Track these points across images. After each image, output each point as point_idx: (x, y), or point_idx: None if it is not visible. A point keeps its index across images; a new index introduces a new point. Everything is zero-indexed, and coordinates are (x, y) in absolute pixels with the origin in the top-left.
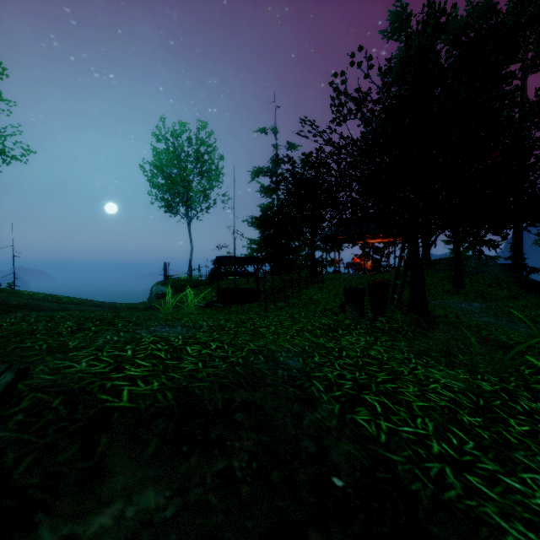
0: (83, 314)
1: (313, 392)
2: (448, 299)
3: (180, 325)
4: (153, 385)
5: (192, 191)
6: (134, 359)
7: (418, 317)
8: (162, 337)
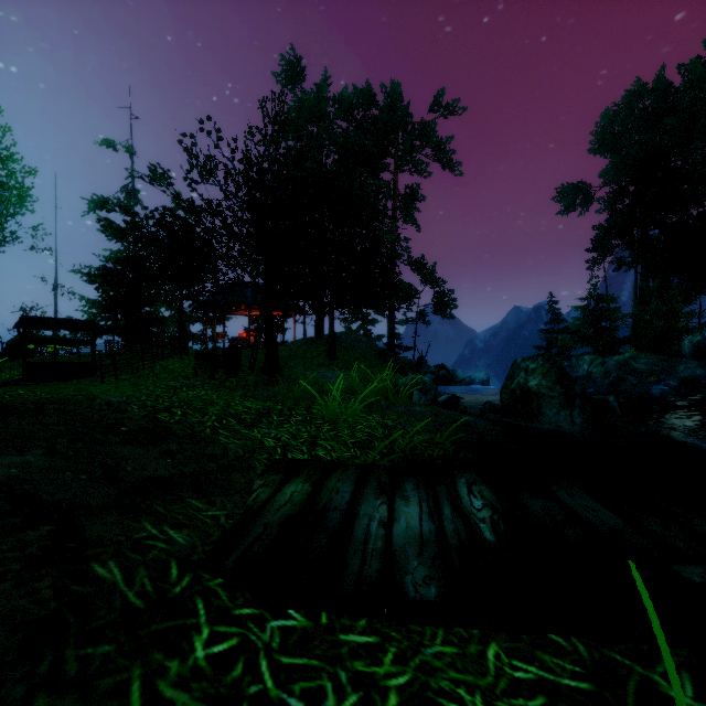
0: None
1: (127, 409)
2: (319, 370)
3: None
4: None
5: None
6: None
7: (269, 378)
8: None
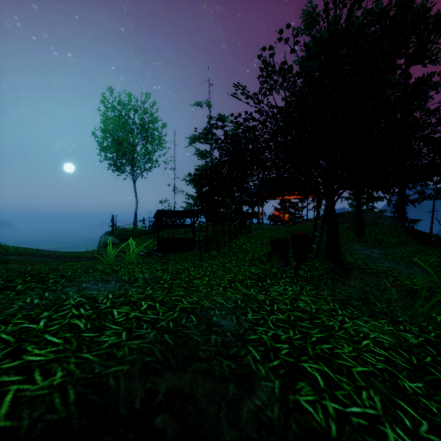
0: (20, 267)
1: (249, 364)
2: (353, 246)
3: (115, 279)
4: (55, 377)
5: (137, 153)
6: (44, 333)
7: (334, 265)
8: (90, 296)
